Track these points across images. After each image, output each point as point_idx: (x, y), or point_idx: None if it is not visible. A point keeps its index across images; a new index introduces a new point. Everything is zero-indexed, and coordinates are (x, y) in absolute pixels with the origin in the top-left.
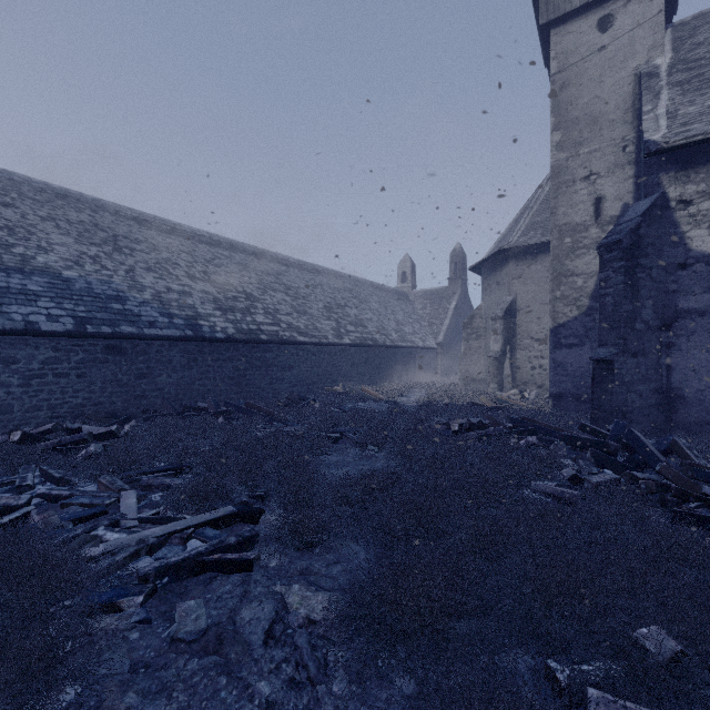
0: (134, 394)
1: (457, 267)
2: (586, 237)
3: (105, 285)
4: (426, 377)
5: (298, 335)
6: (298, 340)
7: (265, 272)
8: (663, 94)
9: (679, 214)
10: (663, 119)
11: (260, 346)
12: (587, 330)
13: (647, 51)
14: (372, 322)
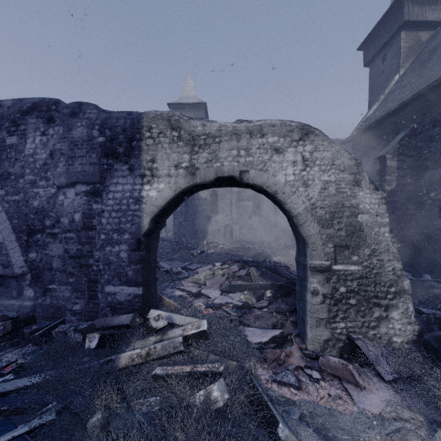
0: None
1: None
2: None
3: None
4: None
5: None
6: None
7: None
8: None
9: None
10: None
11: None
12: None
13: None
14: None
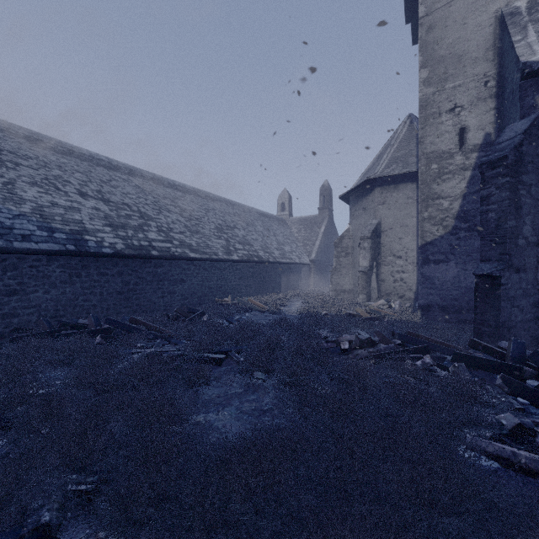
0: (1, 312)
1: (325, 199)
2: (451, 164)
3: None
4: (302, 288)
5: (190, 252)
6: (190, 256)
7: (162, 195)
8: (531, 26)
9: None
10: (537, 45)
11: (151, 261)
12: (452, 247)
13: None
14: (257, 241)
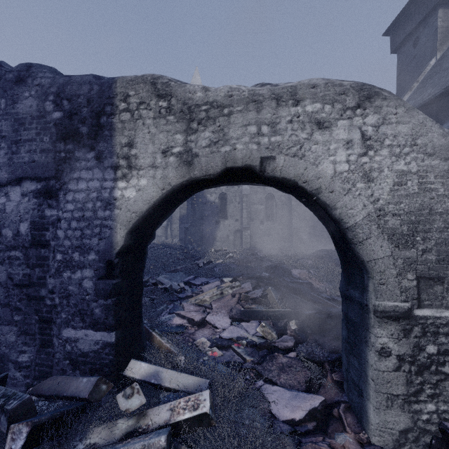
0: None
1: None
2: None
3: None
4: None
5: None
6: None
7: None
8: None
9: (205, 190)
10: None
11: None
12: None
13: None
14: None
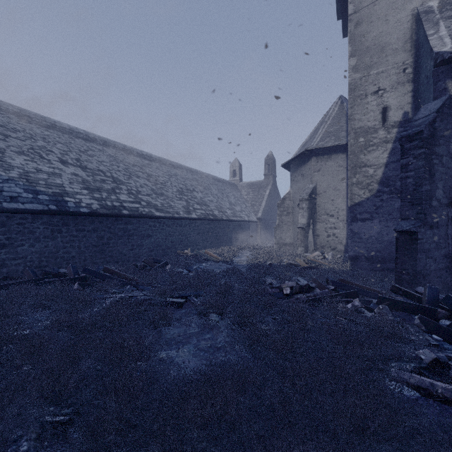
0: None
1: (270, 167)
2: (375, 137)
3: None
4: (250, 242)
5: (156, 211)
6: (155, 214)
7: (132, 163)
8: (442, 22)
9: None
10: (447, 38)
11: (122, 219)
12: (376, 207)
13: None
14: (212, 202)
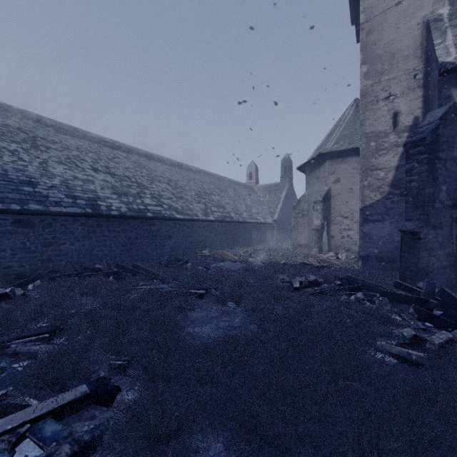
0: (41, 258)
1: (286, 169)
2: (386, 142)
3: (20, 172)
4: (266, 243)
5: (176, 213)
6: (176, 217)
7: (153, 169)
8: (449, 31)
9: None
10: (452, 47)
11: (146, 221)
12: (387, 209)
13: (432, 4)
14: (229, 205)
